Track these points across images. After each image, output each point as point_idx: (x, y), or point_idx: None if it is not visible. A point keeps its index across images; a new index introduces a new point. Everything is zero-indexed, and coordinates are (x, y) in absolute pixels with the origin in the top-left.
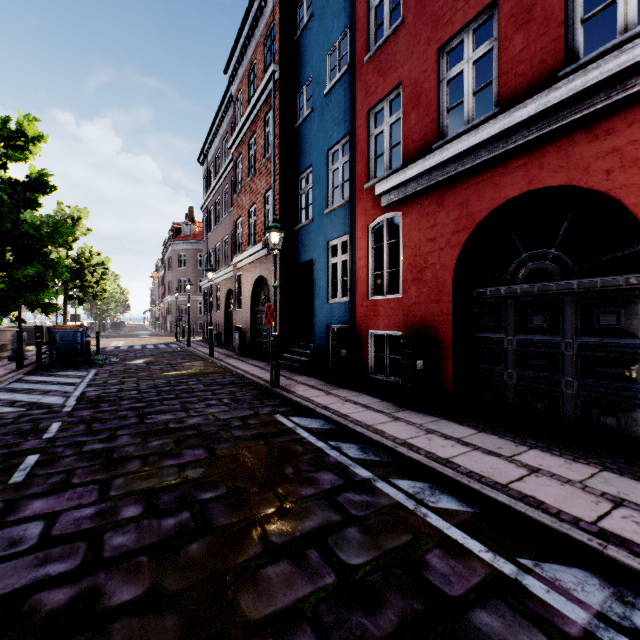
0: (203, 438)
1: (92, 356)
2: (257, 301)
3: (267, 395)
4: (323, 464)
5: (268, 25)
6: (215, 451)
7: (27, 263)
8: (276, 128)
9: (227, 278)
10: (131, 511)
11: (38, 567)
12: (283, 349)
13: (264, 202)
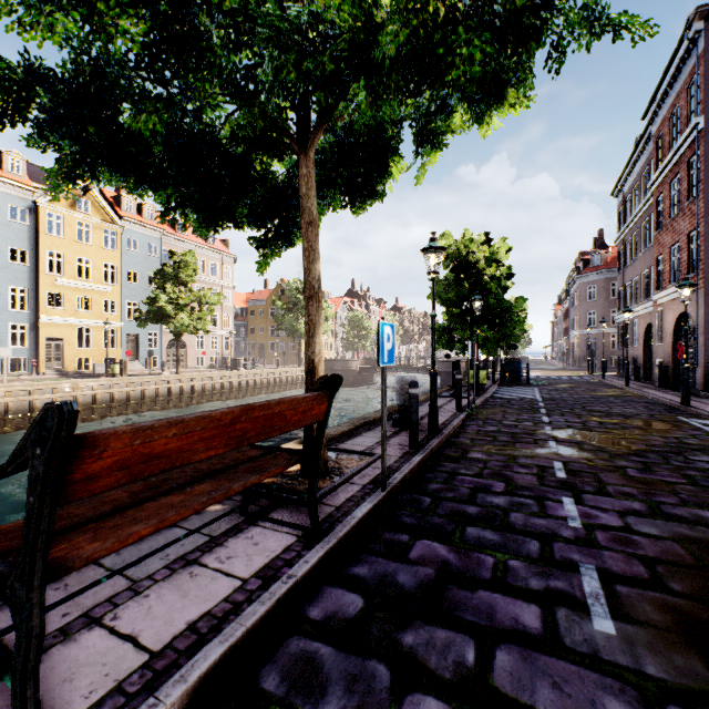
0: (622, 416)
1: (524, 380)
2: (680, 336)
3: (676, 410)
4: (697, 430)
5: (691, 75)
6: (629, 419)
7: (509, 324)
8: (700, 174)
9: (646, 313)
10: (593, 423)
11: (569, 424)
12: (708, 382)
13: (687, 242)
